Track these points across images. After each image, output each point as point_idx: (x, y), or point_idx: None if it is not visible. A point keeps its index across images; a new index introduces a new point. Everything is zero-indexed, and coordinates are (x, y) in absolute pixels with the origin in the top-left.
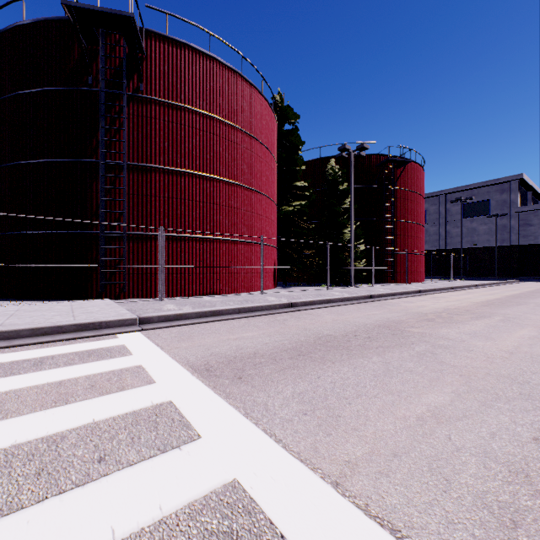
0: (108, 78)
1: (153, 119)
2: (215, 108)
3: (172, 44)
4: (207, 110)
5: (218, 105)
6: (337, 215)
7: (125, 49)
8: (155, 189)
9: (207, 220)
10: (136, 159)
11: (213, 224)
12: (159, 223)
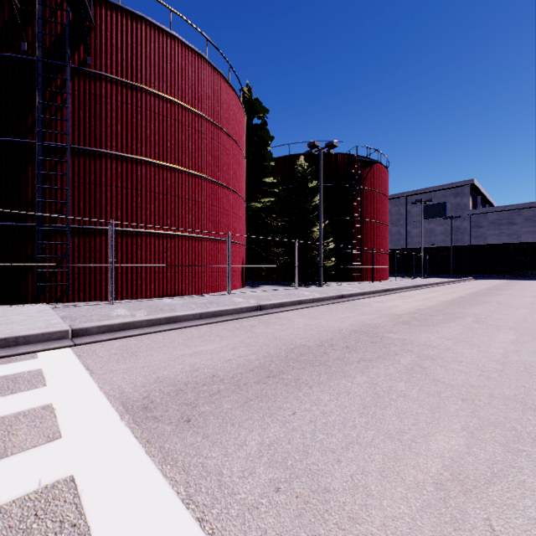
0: (47, 46)
1: (104, 98)
2: (177, 92)
3: (126, 15)
4: (168, 93)
5: (180, 88)
6: (306, 213)
7: (68, 14)
8: (106, 177)
9: (167, 214)
10: (82, 143)
11: (174, 218)
12: (111, 216)
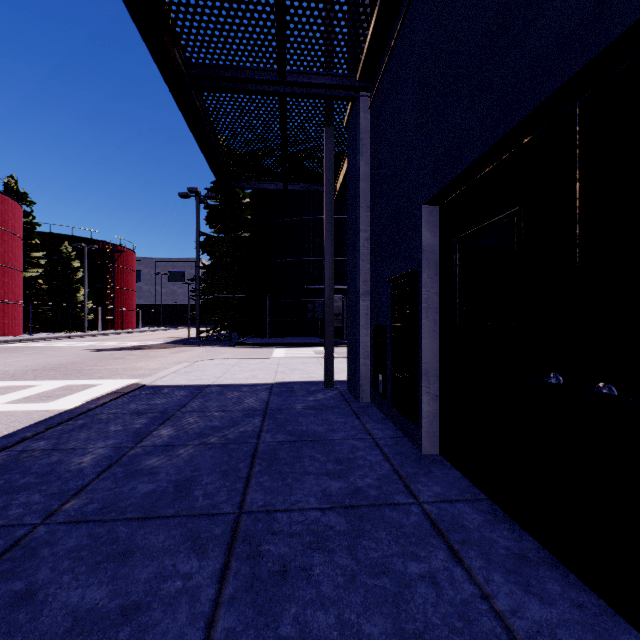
0: None
1: None
2: None
3: None
4: None
5: None
6: (72, 284)
7: None
8: None
9: None
10: None
11: None
12: None
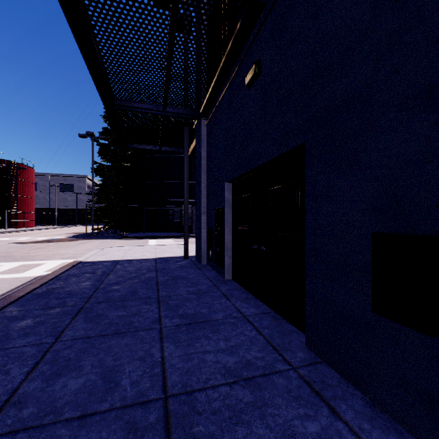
0: None
1: None
2: None
3: None
4: None
5: None
6: None
7: None
8: None
9: None
10: None
11: None
12: None
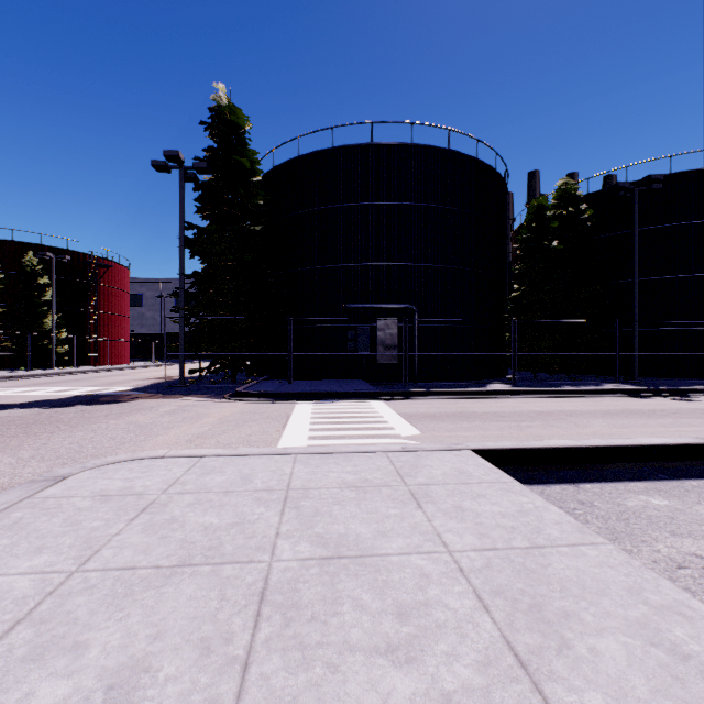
0: None
1: None
2: None
3: None
4: None
5: None
6: (37, 306)
7: None
8: None
9: None
10: None
11: None
12: None
